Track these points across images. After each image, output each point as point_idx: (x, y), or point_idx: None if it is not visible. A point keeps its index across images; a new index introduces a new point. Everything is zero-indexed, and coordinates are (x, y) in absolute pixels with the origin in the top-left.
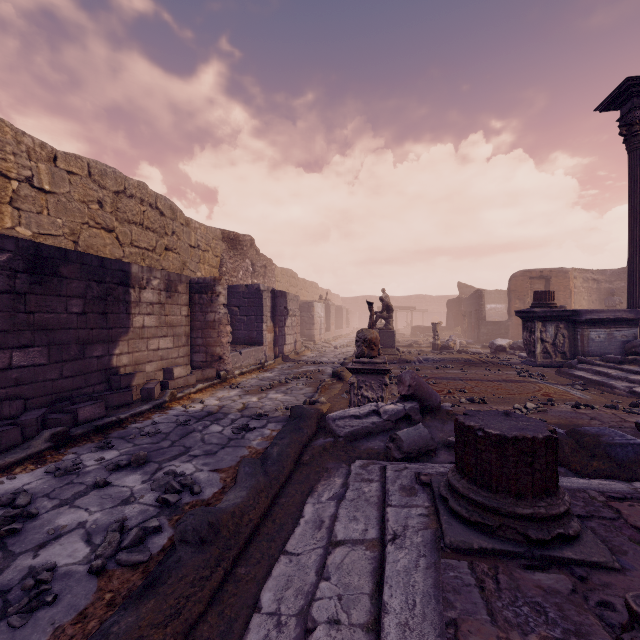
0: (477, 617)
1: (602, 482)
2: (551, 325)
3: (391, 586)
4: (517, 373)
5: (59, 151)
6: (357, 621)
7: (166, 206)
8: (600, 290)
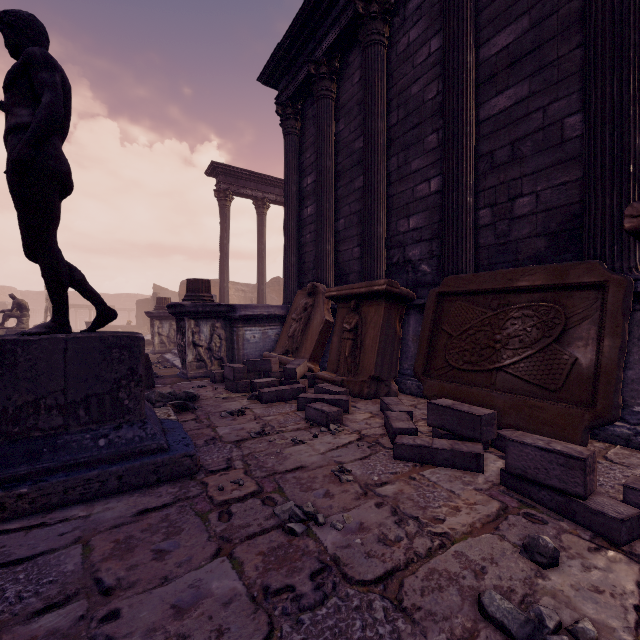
0: None
1: None
2: (167, 323)
3: None
4: None
5: None
6: None
7: None
8: (246, 298)
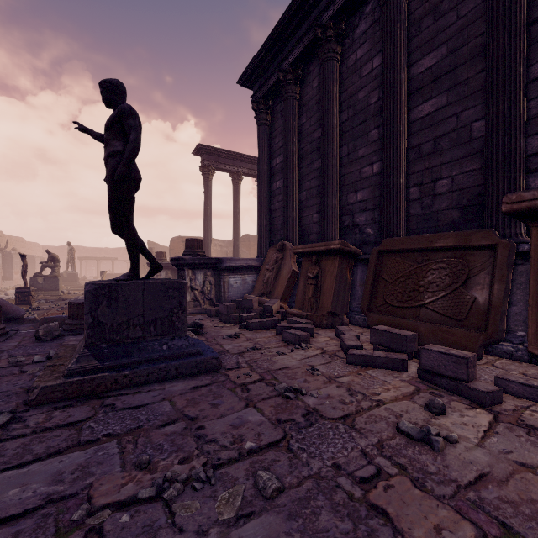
0: None
1: None
2: (163, 271)
3: None
4: None
5: None
6: None
7: None
8: (222, 251)
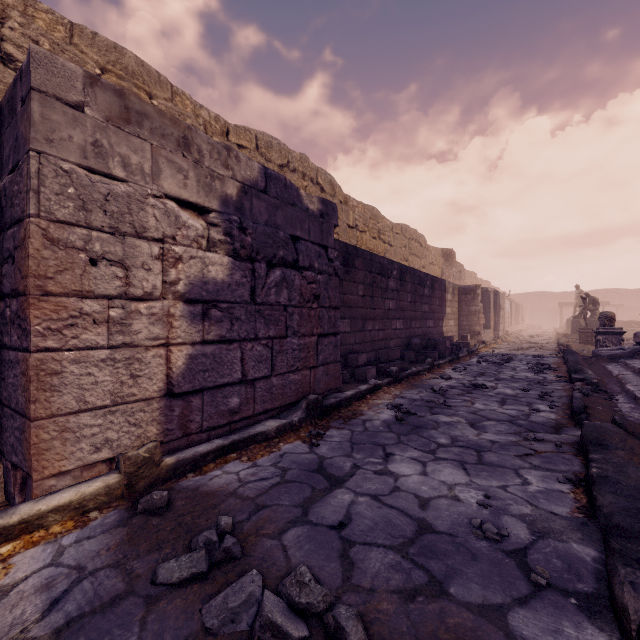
0: None
1: None
2: None
3: None
4: None
5: (393, 224)
6: None
7: (422, 240)
8: None
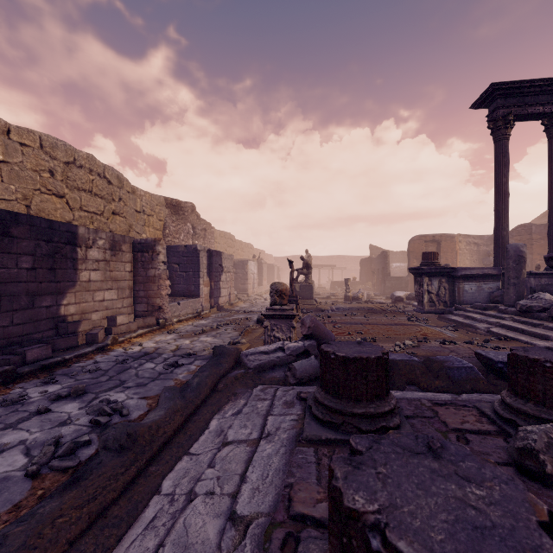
0: (308, 481)
1: (435, 394)
2: (435, 279)
3: (254, 466)
4: (407, 318)
5: (12, 125)
6: (227, 492)
7: (113, 176)
8: (479, 252)
